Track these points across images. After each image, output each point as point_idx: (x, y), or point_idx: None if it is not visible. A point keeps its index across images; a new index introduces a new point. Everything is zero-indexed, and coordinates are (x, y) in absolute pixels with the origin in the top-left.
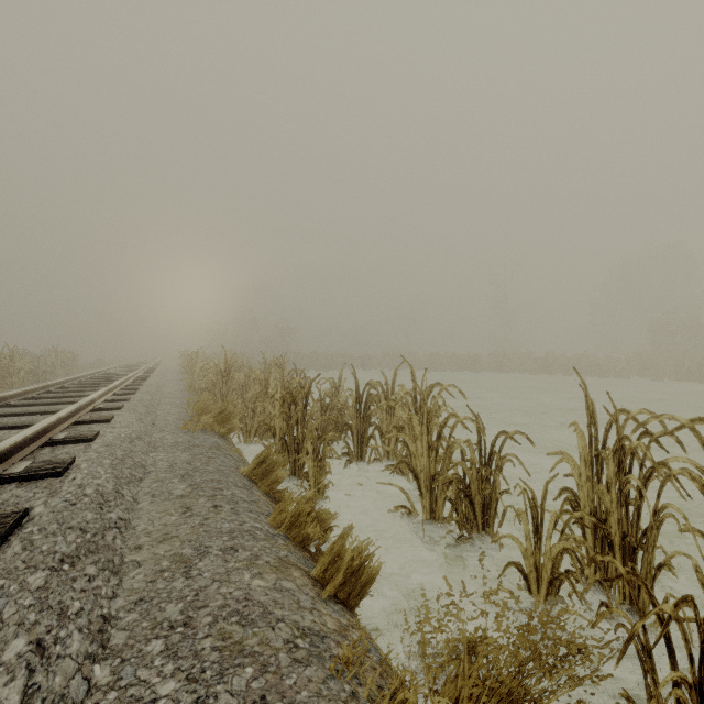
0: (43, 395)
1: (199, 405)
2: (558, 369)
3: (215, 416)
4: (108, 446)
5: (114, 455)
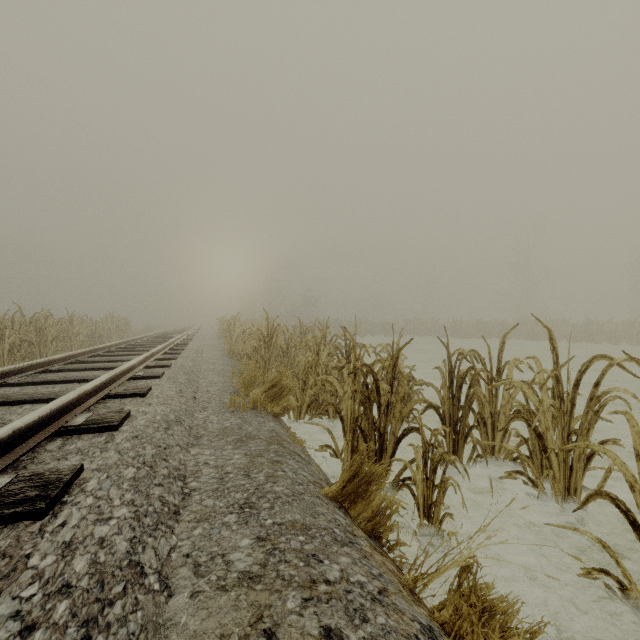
0: (89, 359)
1: (246, 375)
2: (603, 336)
3: (265, 390)
4: (135, 438)
5: (141, 459)
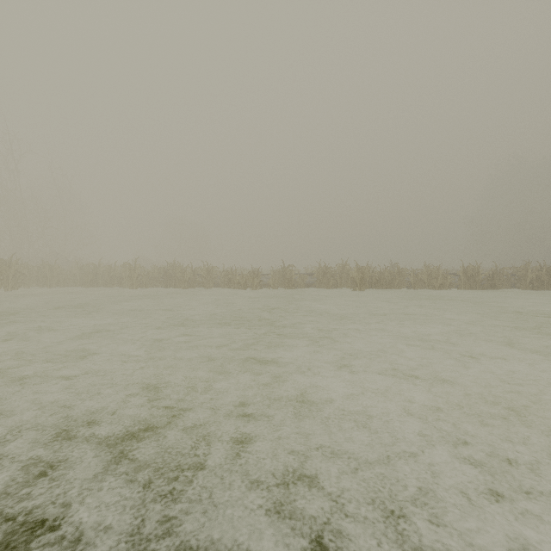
0: None
1: None
2: None
3: None
4: None
5: None
